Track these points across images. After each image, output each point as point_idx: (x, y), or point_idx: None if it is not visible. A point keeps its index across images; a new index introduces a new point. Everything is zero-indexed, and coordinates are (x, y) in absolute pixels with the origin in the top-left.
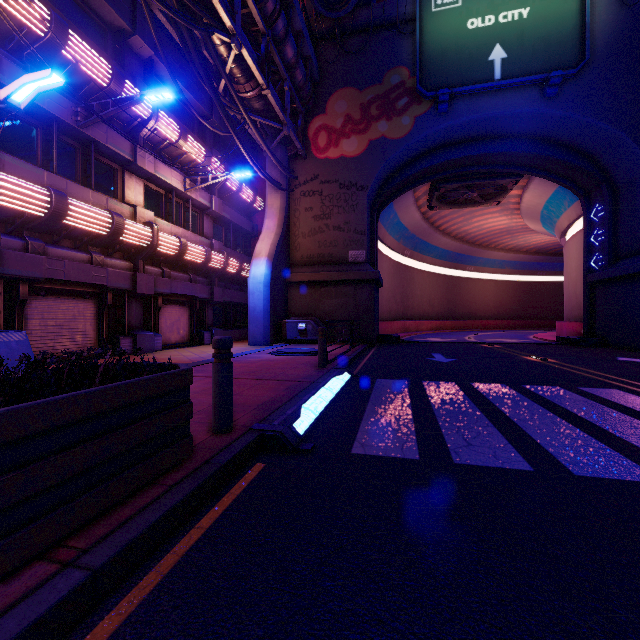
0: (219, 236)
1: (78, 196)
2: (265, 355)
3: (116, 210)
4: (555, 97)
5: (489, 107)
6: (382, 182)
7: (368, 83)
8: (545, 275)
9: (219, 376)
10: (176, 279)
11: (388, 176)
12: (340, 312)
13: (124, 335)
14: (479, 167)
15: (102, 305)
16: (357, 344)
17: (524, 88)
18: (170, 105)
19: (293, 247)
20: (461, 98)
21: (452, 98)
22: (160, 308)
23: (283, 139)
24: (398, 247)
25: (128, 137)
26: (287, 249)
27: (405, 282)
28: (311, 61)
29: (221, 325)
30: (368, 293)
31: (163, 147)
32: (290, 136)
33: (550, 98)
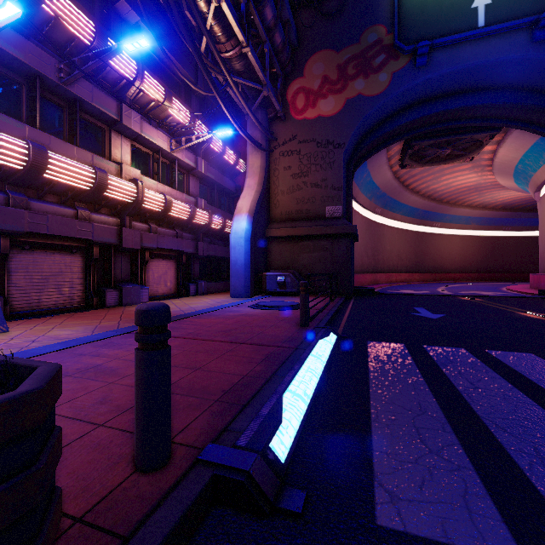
0: (204, 195)
1: (62, 152)
2: (244, 308)
3: (102, 167)
4: (544, 40)
5: (471, 57)
6: (358, 140)
7: (345, 44)
8: (510, 230)
9: (143, 373)
10: (163, 234)
11: (364, 134)
12: (317, 265)
13: (111, 288)
14: (455, 122)
15: (89, 259)
16: (335, 297)
17: (510, 34)
18: (158, 72)
19: (273, 204)
20: (440, 50)
21: (431, 51)
22: (147, 262)
23: (263, 101)
24: (370, 205)
25: (104, 86)
26: (267, 206)
27: (376, 238)
28: (290, 25)
29: (206, 278)
30: (345, 247)
31: (150, 109)
32: (270, 98)
33: (539, 42)
